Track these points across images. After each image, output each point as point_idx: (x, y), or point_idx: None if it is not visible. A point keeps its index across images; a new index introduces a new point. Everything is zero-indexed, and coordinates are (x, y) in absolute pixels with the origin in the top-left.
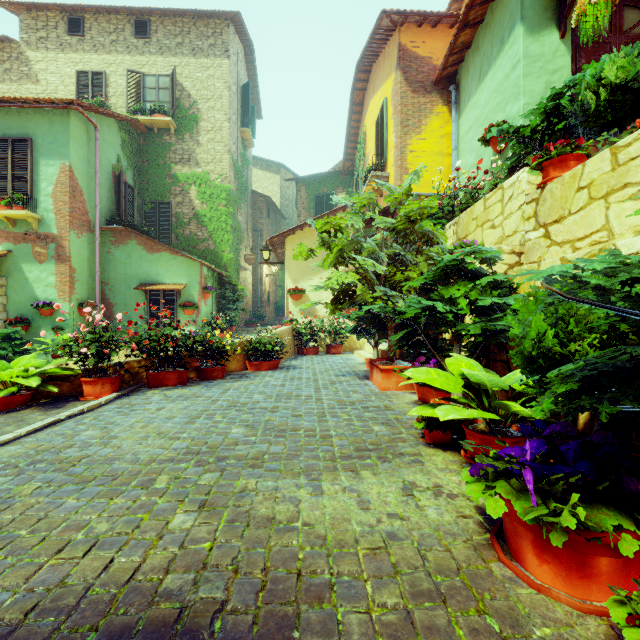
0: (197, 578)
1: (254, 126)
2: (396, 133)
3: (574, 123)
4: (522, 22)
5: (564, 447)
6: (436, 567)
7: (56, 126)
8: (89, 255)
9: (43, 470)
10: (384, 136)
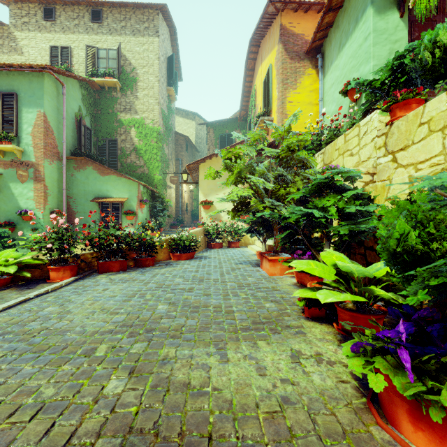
0: (123, 442)
1: (176, 86)
2: (278, 89)
3: (414, 76)
4: (372, 5)
5: (429, 328)
6: (325, 431)
7: (34, 84)
8: (58, 177)
9: (9, 340)
10: (270, 91)
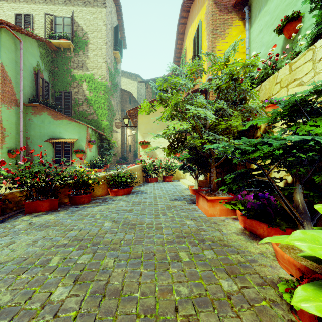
0: None
1: (121, 51)
2: (208, 39)
3: None
4: None
5: None
6: None
7: None
8: (16, 120)
9: None
10: (199, 44)
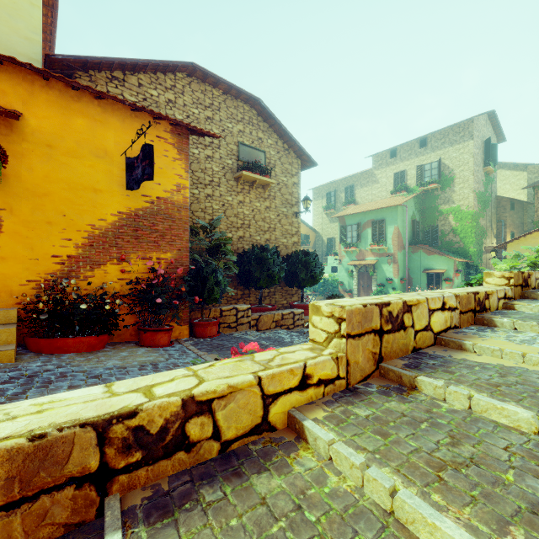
0: None
1: (496, 157)
2: None
3: None
4: None
5: None
6: None
7: (393, 213)
8: (403, 258)
9: None
10: None
